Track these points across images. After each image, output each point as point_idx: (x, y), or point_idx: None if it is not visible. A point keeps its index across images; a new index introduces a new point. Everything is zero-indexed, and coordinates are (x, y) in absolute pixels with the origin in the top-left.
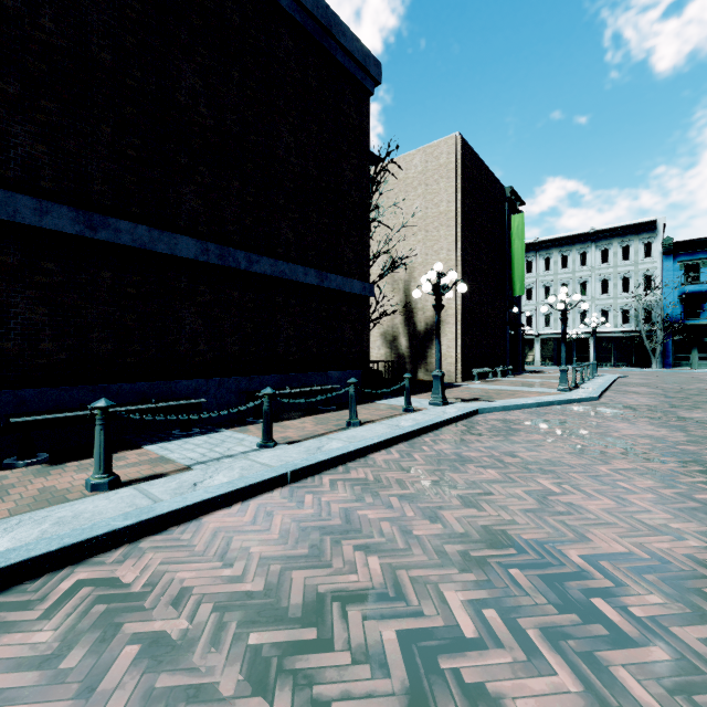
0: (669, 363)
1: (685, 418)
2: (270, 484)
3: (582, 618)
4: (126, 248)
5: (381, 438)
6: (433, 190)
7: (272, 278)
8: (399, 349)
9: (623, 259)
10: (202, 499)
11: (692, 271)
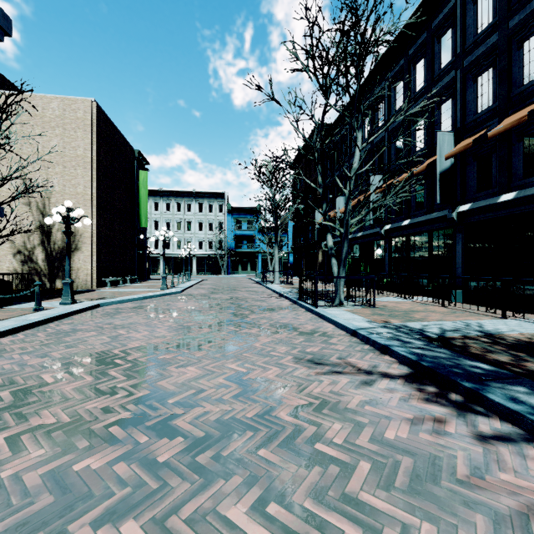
0: (230, 272)
1: (212, 297)
2: None
3: (107, 365)
4: None
5: (8, 327)
6: (71, 135)
7: None
8: (35, 263)
9: (210, 211)
10: None
11: (239, 223)
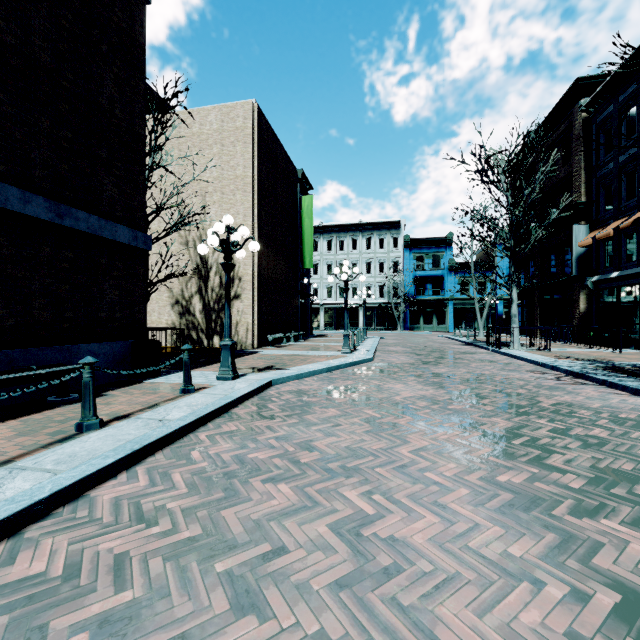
0: (408, 327)
1: (437, 373)
2: None
3: None
4: None
5: (123, 451)
6: (229, 152)
7: None
8: (193, 315)
9: (380, 247)
10: None
11: (420, 261)
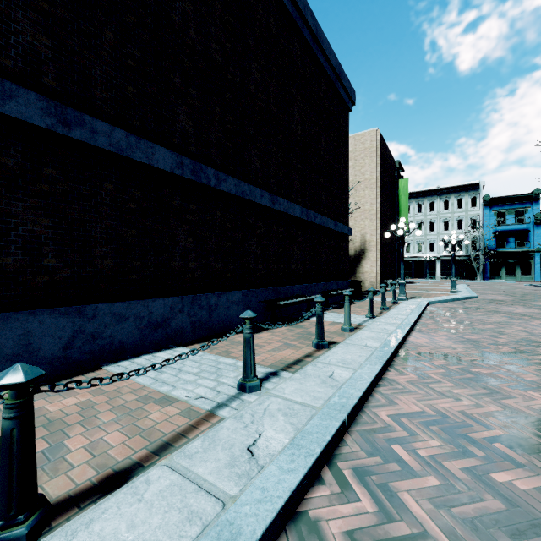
0: (487, 277)
1: (537, 305)
2: (410, 329)
3: None
4: (279, 212)
5: (416, 313)
6: (360, 164)
7: (319, 226)
8: None
9: (458, 207)
10: (406, 332)
11: (501, 217)
